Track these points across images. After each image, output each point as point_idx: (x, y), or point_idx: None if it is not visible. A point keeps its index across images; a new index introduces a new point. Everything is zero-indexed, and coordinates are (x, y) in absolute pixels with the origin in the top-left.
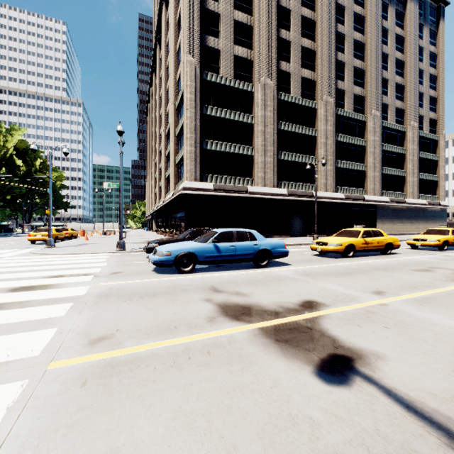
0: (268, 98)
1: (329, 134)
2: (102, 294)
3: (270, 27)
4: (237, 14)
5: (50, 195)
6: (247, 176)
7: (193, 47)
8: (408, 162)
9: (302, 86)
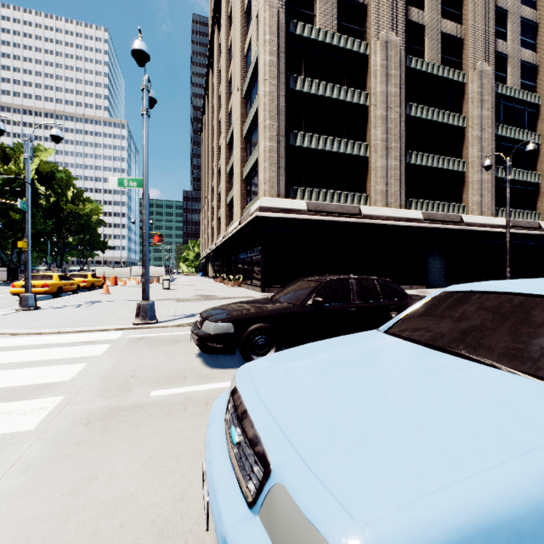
0: (392, 63)
1: (486, 123)
2: None
3: None
4: None
5: (27, 214)
6: (358, 191)
7: None
8: None
9: (442, 47)
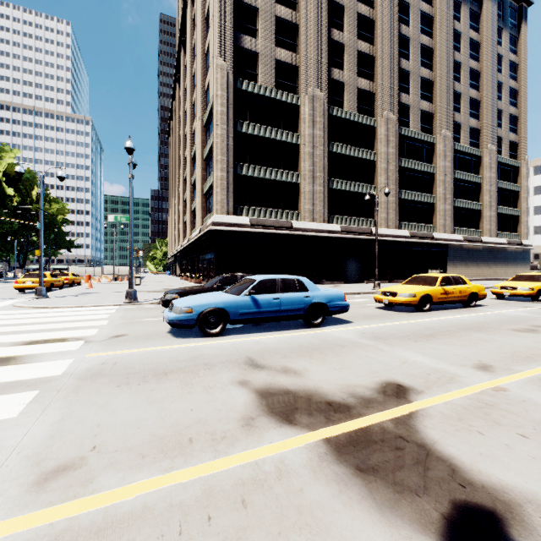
0: (317, 113)
1: (391, 158)
2: (88, 372)
3: (320, 26)
4: (279, 9)
5: (40, 231)
6: (292, 209)
7: (224, 48)
8: (485, 193)
9: (358, 99)
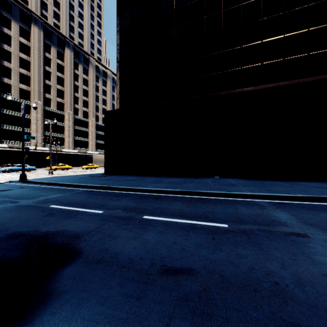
0: (39, 109)
1: (71, 126)
2: None
3: (40, 79)
4: (21, 70)
5: None
6: (27, 142)
7: None
8: None
9: (57, 104)
